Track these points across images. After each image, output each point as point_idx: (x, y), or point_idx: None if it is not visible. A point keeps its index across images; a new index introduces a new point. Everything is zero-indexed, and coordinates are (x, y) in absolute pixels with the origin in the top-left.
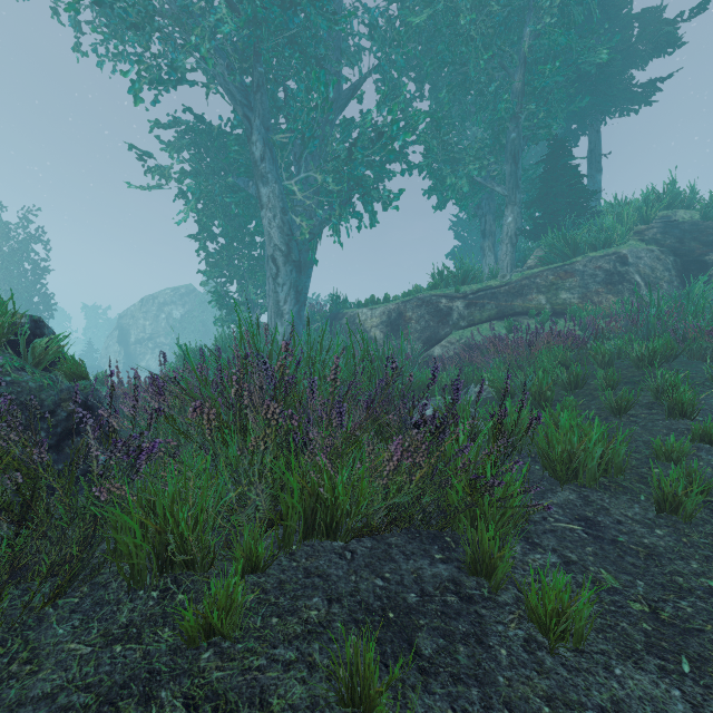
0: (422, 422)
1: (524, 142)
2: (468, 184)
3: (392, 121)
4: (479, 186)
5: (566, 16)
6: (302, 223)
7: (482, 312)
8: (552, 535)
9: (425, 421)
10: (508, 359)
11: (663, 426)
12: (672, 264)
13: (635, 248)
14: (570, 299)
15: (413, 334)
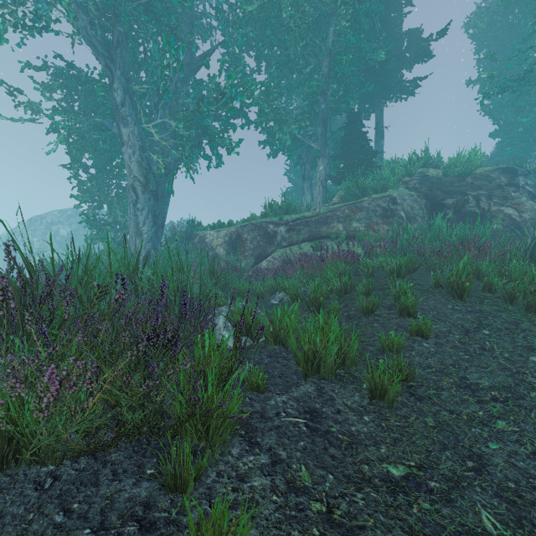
0: (155, 336)
1: (331, 112)
2: (292, 139)
3: (231, 85)
4: (300, 142)
5: (358, 23)
6: (159, 160)
7: (299, 235)
8: (275, 431)
9: (157, 335)
10: (306, 271)
11: (395, 323)
12: (424, 205)
13: (402, 193)
14: (359, 227)
15: (248, 251)
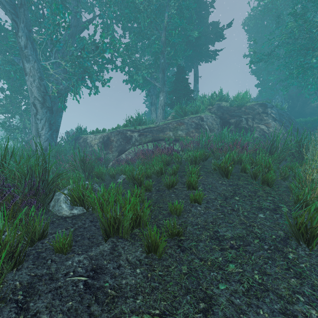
0: None
1: (167, 65)
2: (144, 80)
3: (103, 41)
4: (149, 82)
5: (182, 13)
6: (53, 86)
7: (146, 138)
8: (53, 293)
9: None
10: (142, 160)
11: (184, 194)
12: (219, 122)
13: (207, 115)
14: (182, 134)
15: (114, 148)
